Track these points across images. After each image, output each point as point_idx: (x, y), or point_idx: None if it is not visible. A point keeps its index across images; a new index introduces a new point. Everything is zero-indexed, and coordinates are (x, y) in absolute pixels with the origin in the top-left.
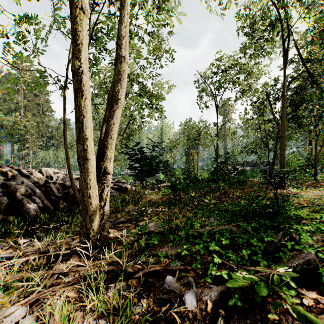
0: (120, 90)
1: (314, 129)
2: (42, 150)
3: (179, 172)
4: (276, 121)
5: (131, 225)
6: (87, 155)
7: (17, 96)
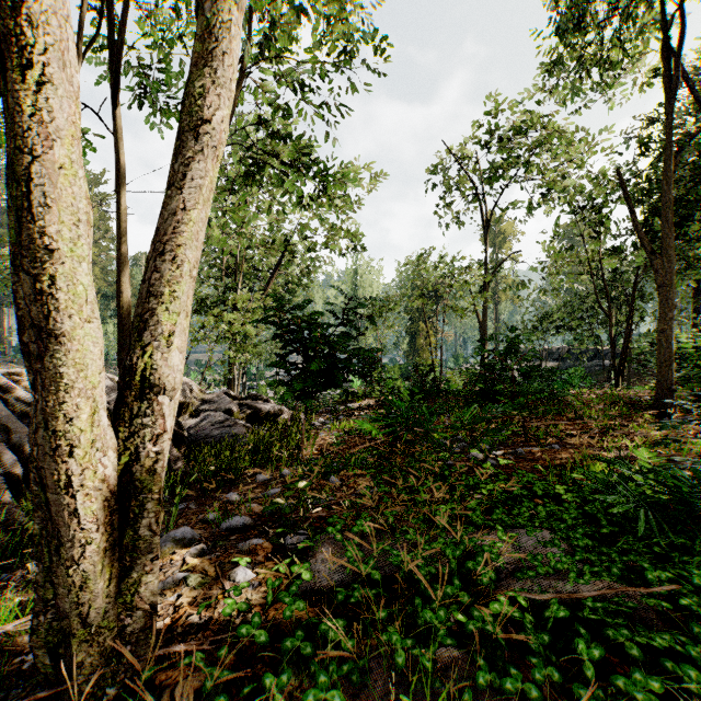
0: (210, 91)
1: None
2: None
3: (395, 374)
4: (646, 247)
5: (264, 545)
6: (56, 319)
7: None
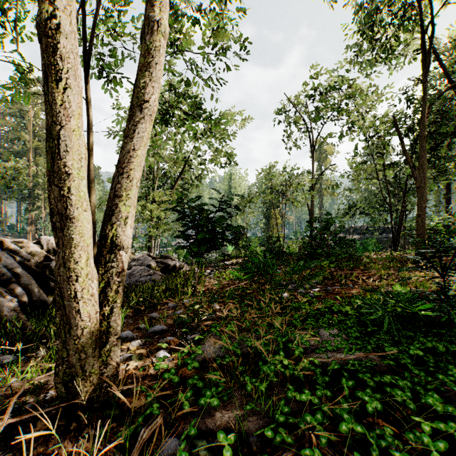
0: (147, 84)
1: None
2: None
3: (256, 243)
4: (409, 163)
5: (174, 340)
6: (69, 210)
7: (24, 135)
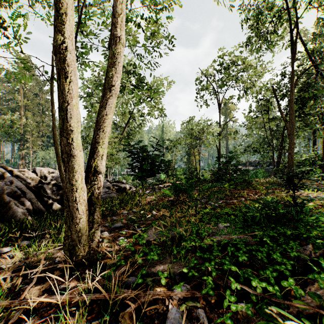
0: (114, 75)
1: (322, 127)
2: (42, 150)
3: (181, 172)
4: (283, 118)
5: (129, 231)
6: (72, 151)
7: (17, 96)
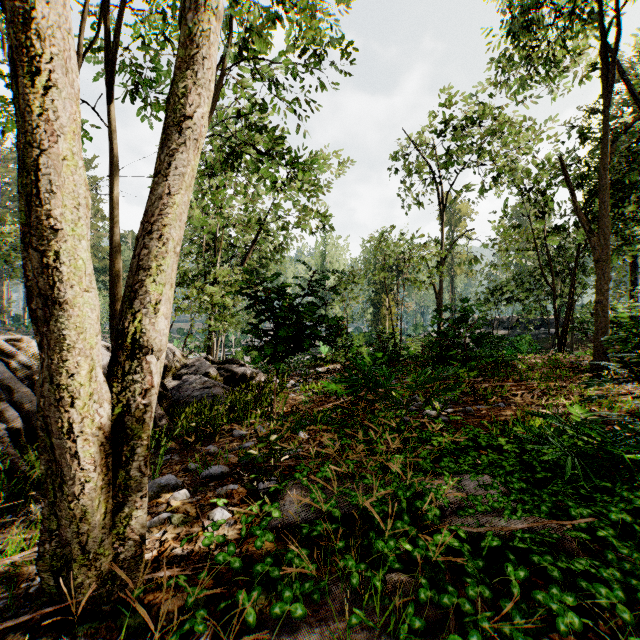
0: (192, 91)
1: None
2: None
3: (360, 341)
4: (584, 226)
5: (239, 490)
6: (60, 289)
7: None
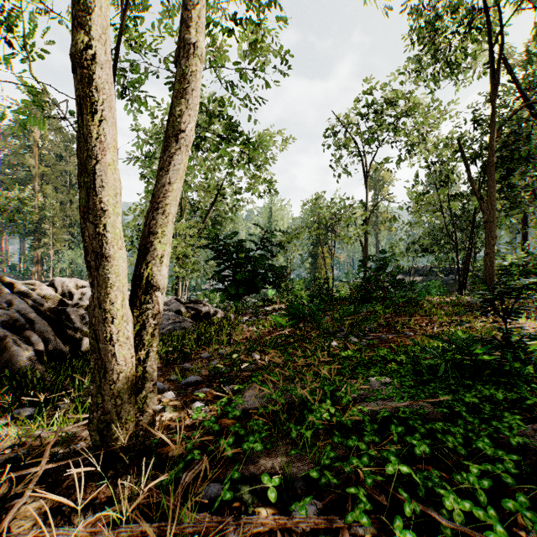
0: (183, 112)
1: None
2: (71, 249)
3: (301, 286)
4: (477, 194)
5: (211, 391)
6: (105, 248)
7: (29, 159)
